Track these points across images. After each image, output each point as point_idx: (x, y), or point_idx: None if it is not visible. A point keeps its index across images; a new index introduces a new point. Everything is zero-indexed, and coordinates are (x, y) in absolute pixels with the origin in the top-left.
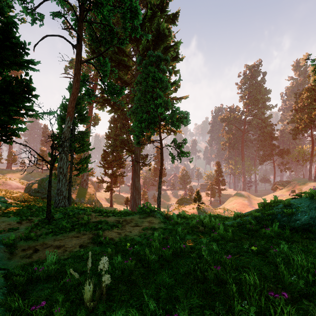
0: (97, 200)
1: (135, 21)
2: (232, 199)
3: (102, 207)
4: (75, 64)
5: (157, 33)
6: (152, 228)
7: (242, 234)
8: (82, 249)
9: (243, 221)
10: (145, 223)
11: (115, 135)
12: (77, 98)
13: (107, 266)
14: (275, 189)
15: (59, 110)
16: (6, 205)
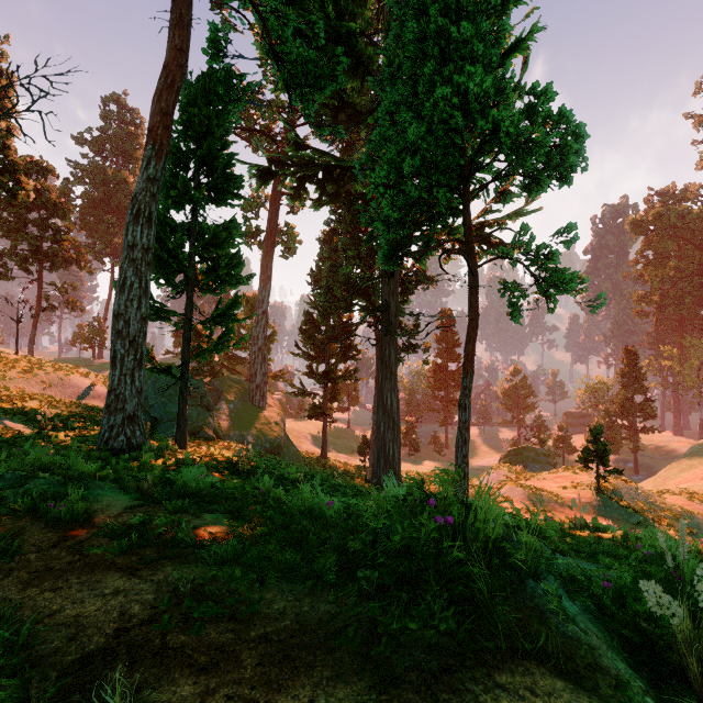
0: (286, 438)
1: None
2: (691, 461)
3: (298, 458)
4: None
5: None
6: None
7: None
8: None
9: None
10: None
11: (331, 267)
12: (201, 118)
13: None
14: None
15: None
16: None
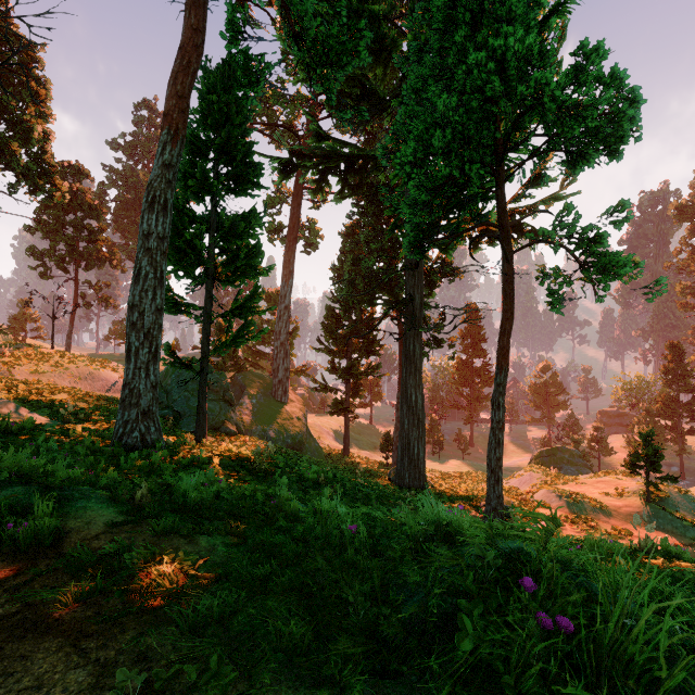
0: (308, 434)
1: None
2: None
3: (320, 454)
4: None
5: None
6: None
7: None
8: None
9: None
10: None
11: (353, 261)
12: (220, 105)
13: None
14: None
15: None
16: None
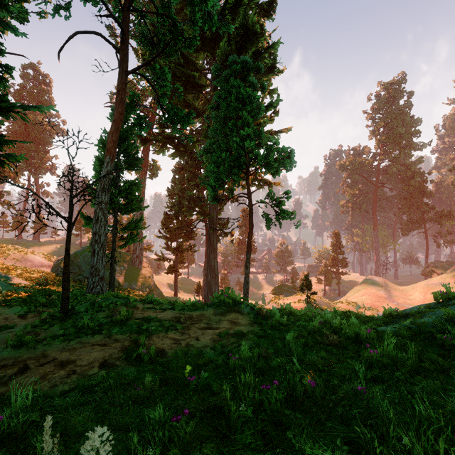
0: (154, 285)
1: (208, 4)
2: (359, 288)
3: (162, 296)
4: (118, 77)
5: (243, 31)
6: (236, 333)
7: (440, 358)
8: (103, 371)
9: (419, 326)
10: (225, 323)
11: (181, 190)
12: (123, 131)
13: None
14: (428, 274)
15: (98, 150)
16: (15, 288)
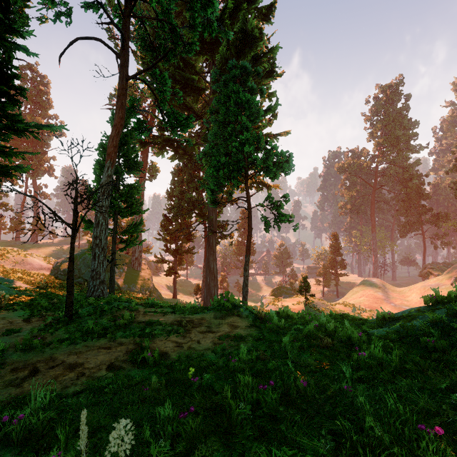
0: (153, 287)
1: (208, 11)
2: (357, 289)
3: (161, 298)
4: (119, 82)
5: (242, 35)
6: (236, 336)
7: (421, 360)
8: (111, 373)
9: (407, 330)
10: (224, 327)
11: (180, 192)
12: (123, 135)
13: (129, 445)
14: (425, 276)
15: (98, 154)
16: (17, 292)
